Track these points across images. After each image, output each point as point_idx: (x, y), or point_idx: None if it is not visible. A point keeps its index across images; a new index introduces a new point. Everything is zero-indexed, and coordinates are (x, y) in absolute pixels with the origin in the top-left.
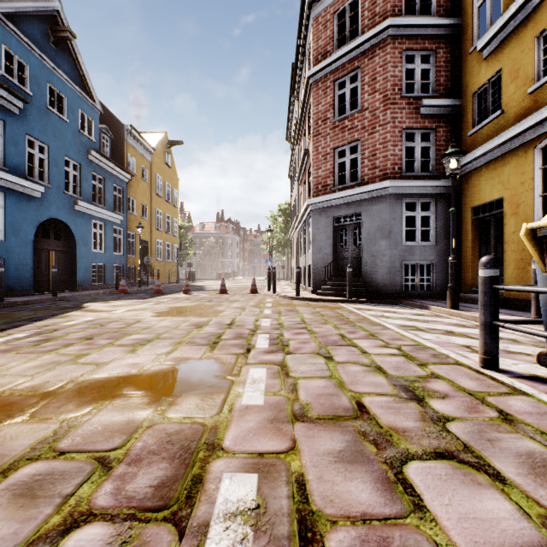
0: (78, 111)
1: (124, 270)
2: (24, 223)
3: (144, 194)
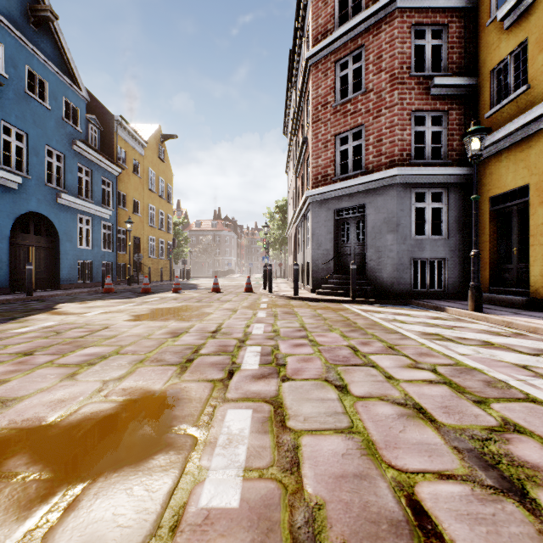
0: (61, 98)
1: (113, 268)
2: None
3: (136, 189)
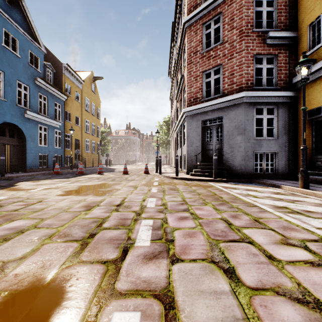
0: (27, 50)
1: (62, 158)
2: None
3: (77, 109)
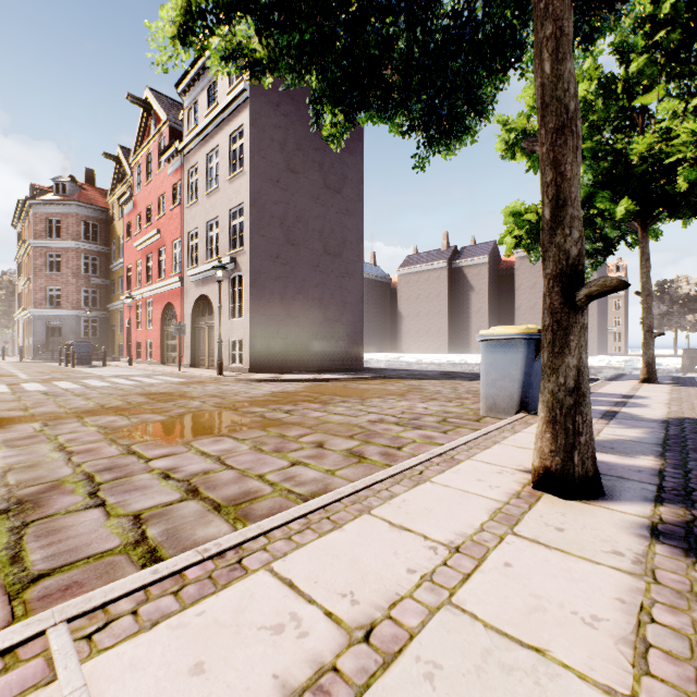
0: None
1: None
2: None
3: None
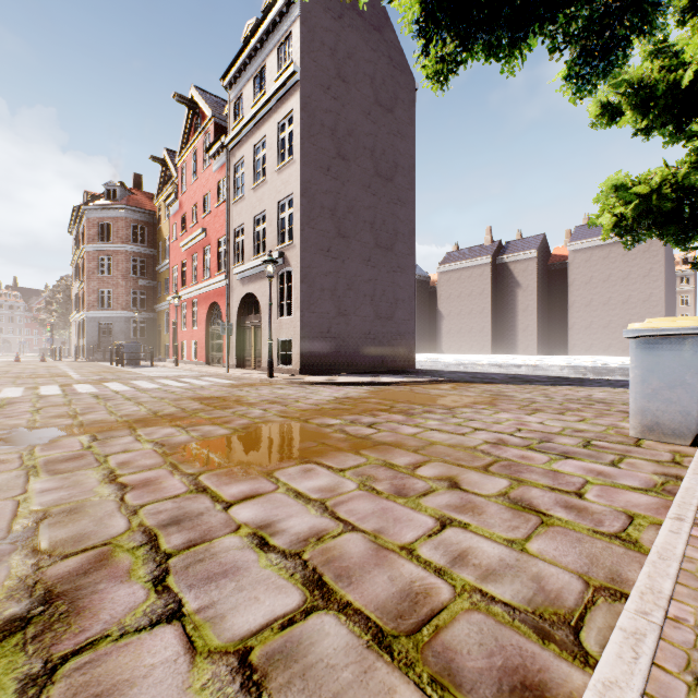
0: None
1: None
2: None
3: None
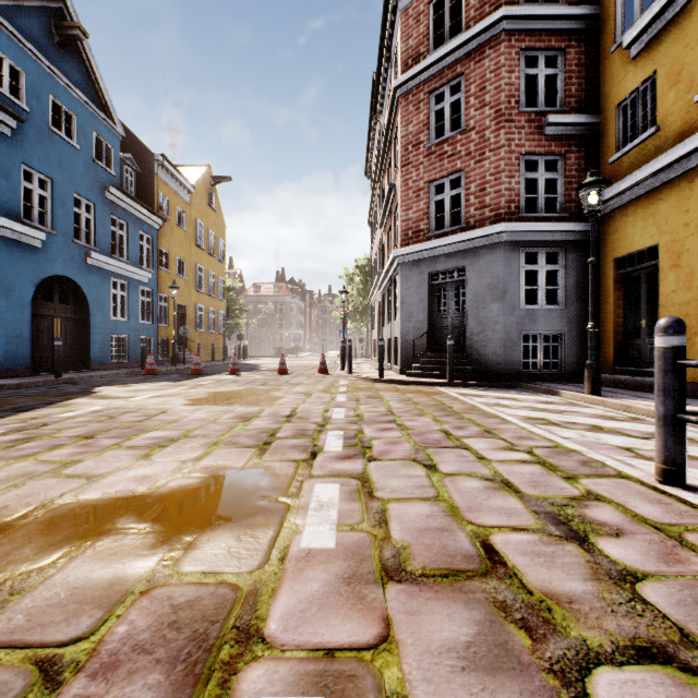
0: (92, 134)
1: (154, 344)
2: (18, 281)
3: (181, 245)
